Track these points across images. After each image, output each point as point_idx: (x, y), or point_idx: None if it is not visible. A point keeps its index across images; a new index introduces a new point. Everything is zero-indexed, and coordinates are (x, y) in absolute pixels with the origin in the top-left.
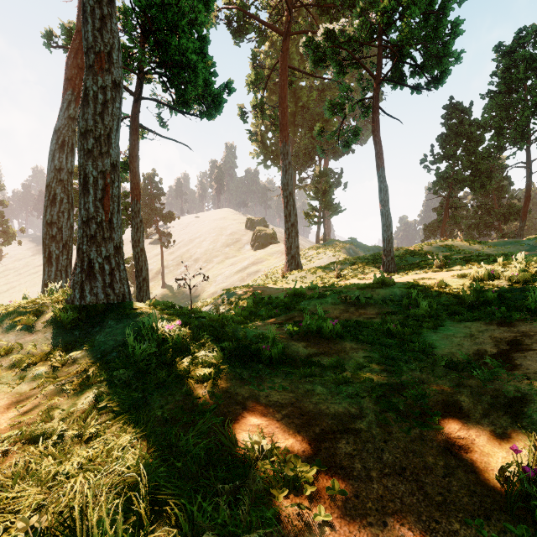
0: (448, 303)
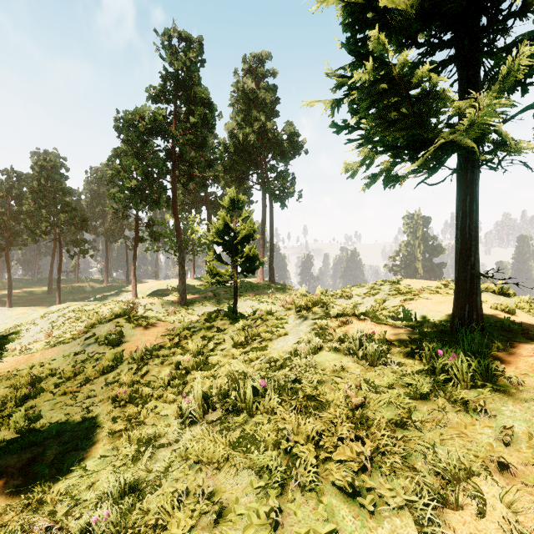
0: (21, 296)
